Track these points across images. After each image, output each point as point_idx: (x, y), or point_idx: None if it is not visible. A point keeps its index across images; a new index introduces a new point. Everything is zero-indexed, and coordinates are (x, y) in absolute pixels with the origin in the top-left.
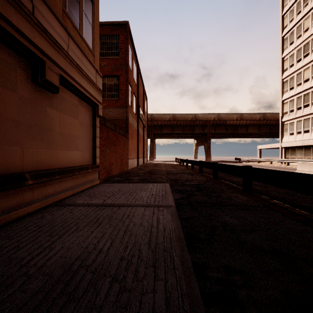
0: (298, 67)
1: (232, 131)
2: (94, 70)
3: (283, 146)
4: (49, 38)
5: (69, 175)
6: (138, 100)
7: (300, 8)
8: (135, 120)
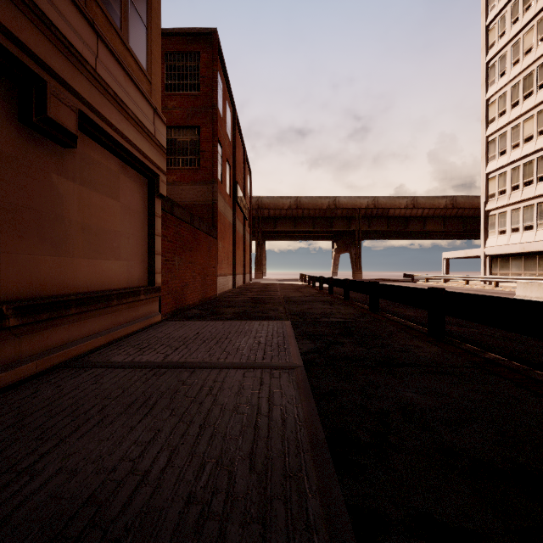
0: (513, 115)
1: (398, 228)
2: (151, 110)
3: (488, 253)
4: (54, 36)
5: (100, 307)
6: (235, 170)
7: (517, 12)
8: (229, 206)
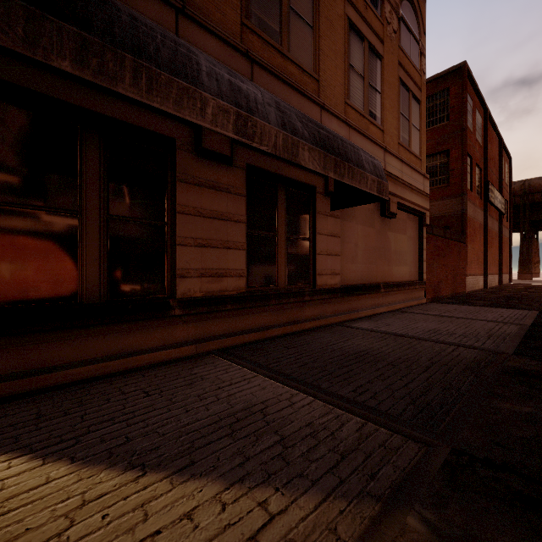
0: None
1: None
2: (421, 177)
3: None
4: (391, 178)
5: (402, 289)
6: (486, 171)
7: None
8: (479, 208)
